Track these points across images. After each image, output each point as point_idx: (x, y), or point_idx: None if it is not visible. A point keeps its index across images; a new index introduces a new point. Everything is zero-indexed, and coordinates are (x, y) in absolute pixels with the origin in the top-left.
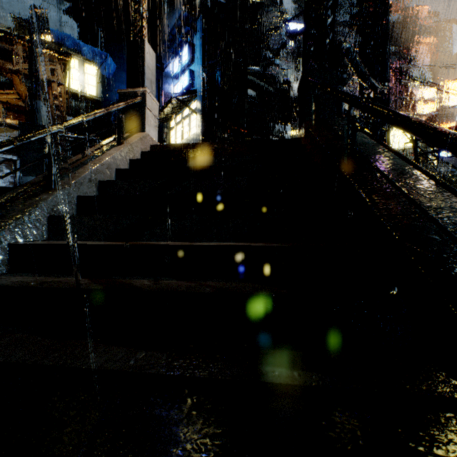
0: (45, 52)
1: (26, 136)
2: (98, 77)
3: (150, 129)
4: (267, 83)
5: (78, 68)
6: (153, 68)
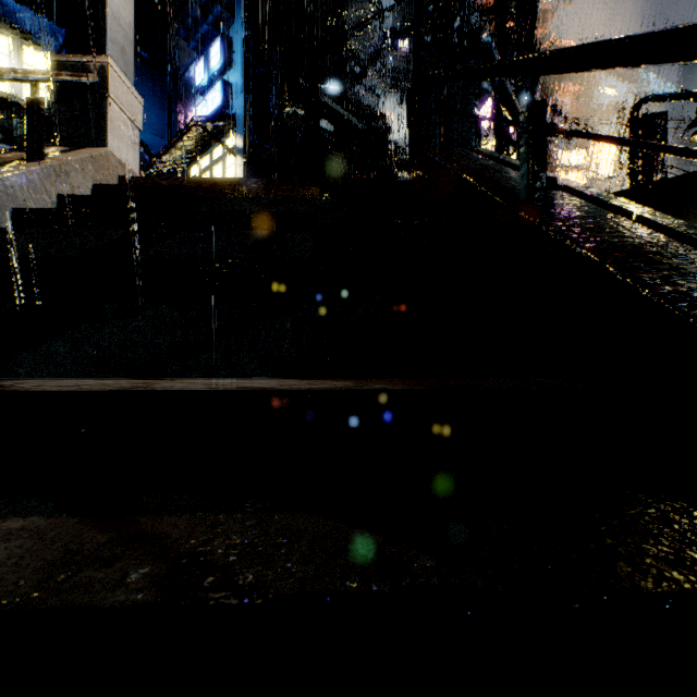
0: None
1: None
2: None
3: (120, 145)
4: (352, 114)
5: (8, 53)
6: (128, 26)
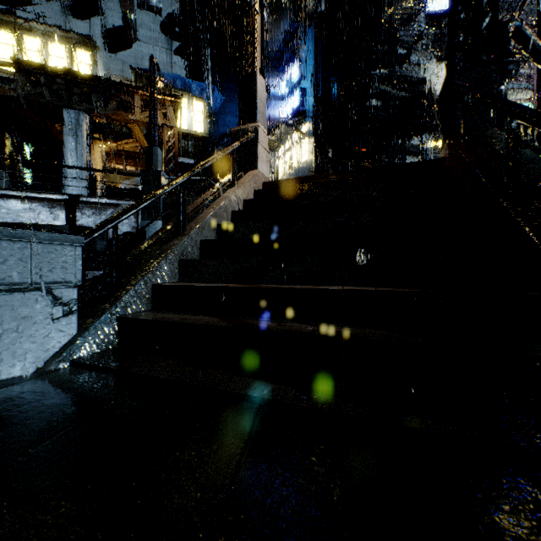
0: (160, 98)
1: (162, 188)
2: (205, 113)
3: (262, 165)
4: (397, 88)
5: (187, 107)
6: (264, 100)
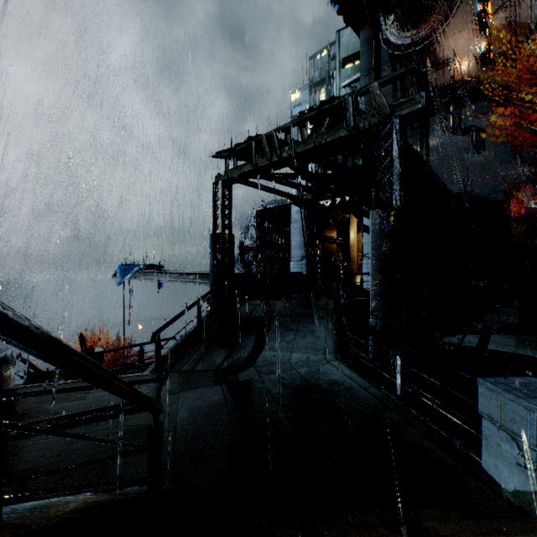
0: None
1: None
2: None
3: None
4: None
5: None
6: None
